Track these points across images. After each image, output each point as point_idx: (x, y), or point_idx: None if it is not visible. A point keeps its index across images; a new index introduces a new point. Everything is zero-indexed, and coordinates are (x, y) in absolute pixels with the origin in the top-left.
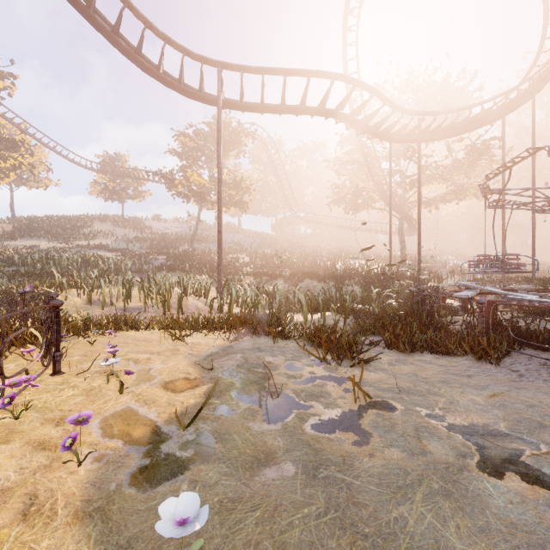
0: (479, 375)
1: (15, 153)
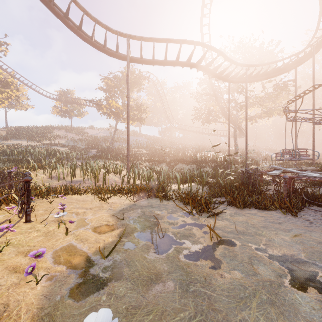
0: (285, 223)
1: (7, 89)
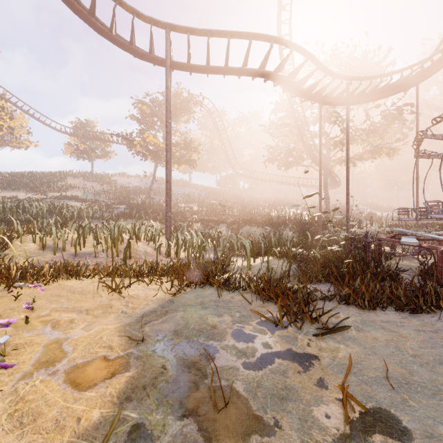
0: None
1: None
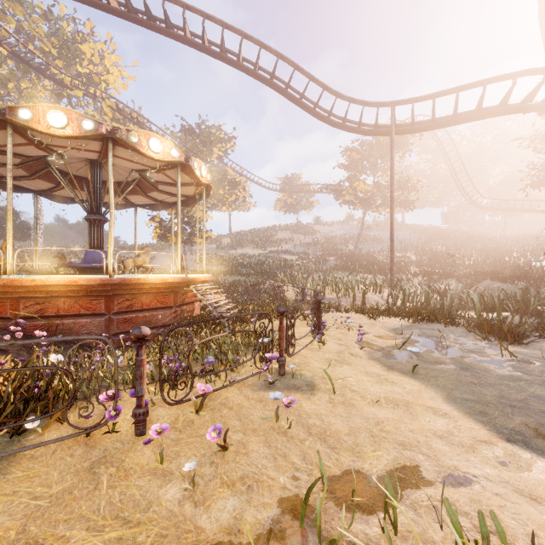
0: None
1: (235, 190)
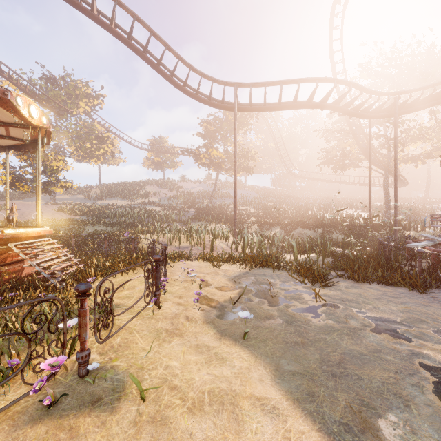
0: (404, 298)
1: (103, 145)
